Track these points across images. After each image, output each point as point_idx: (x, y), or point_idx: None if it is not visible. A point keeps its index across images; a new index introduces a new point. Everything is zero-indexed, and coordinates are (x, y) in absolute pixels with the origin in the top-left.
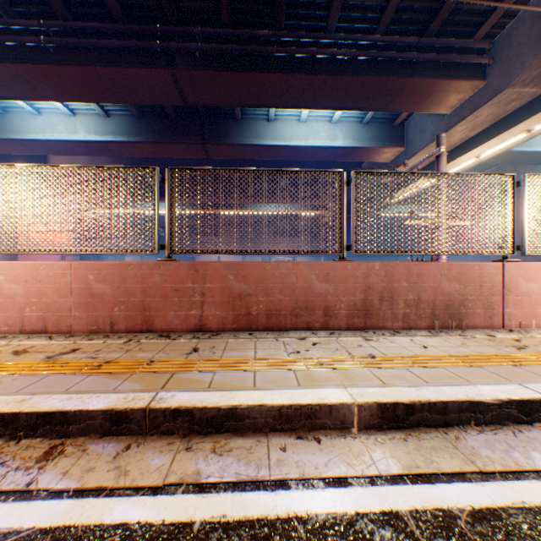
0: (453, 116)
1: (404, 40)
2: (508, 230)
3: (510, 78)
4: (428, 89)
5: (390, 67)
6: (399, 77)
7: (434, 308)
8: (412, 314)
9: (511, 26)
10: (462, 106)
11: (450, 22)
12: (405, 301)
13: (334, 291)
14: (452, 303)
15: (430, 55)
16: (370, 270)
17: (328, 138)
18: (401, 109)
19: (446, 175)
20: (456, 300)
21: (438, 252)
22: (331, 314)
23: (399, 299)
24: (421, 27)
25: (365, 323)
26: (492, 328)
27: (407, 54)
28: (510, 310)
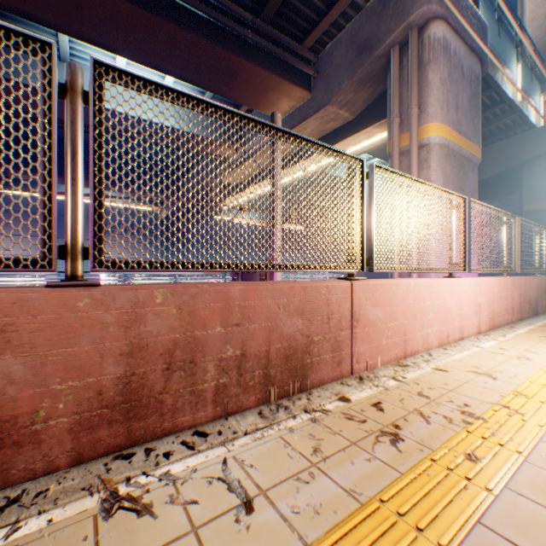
0: (286, 123)
1: (239, 11)
2: (358, 236)
3: (332, 95)
4: (264, 82)
5: (225, 37)
6: (234, 54)
7: (270, 364)
8: (233, 385)
9: (332, 46)
10: (294, 115)
11: (284, 16)
12: (220, 362)
13: (32, 370)
14: (295, 350)
15: (266, 42)
16: (144, 307)
17: (156, 112)
18: (238, 99)
19: (287, 135)
20: (300, 345)
21: (275, 266)
22: (23, 438)
23: (209, 361)
24: (257, 6)
25: (131, 431)
26: (342, 378)
27: (243, 29)
28: (359, 348)
